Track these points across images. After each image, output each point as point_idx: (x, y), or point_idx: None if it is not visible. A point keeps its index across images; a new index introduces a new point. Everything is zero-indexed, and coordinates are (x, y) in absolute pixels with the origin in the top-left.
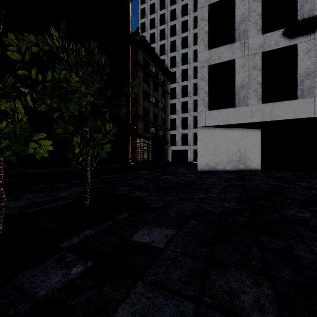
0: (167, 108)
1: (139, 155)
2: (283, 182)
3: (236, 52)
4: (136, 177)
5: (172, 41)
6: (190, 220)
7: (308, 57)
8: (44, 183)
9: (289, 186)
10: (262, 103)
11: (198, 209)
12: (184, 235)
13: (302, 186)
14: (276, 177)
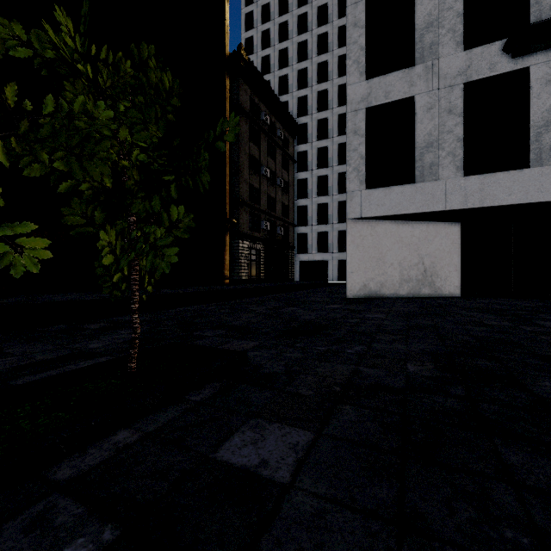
0: (291, 187)
1: (242, 270)
2: (509, 319)
3: (417, 83)
4: (235, 310)
5: (301, 69)
6: (344, 406)
7: (549, 91)
8: (64, 322)
9: (523, 328)
10: (465, 175)
11: (356, 378)
12: (332, 446)
13: (549, 329)
14: (493, 309)
